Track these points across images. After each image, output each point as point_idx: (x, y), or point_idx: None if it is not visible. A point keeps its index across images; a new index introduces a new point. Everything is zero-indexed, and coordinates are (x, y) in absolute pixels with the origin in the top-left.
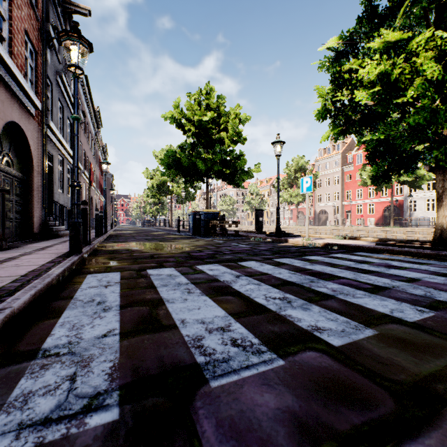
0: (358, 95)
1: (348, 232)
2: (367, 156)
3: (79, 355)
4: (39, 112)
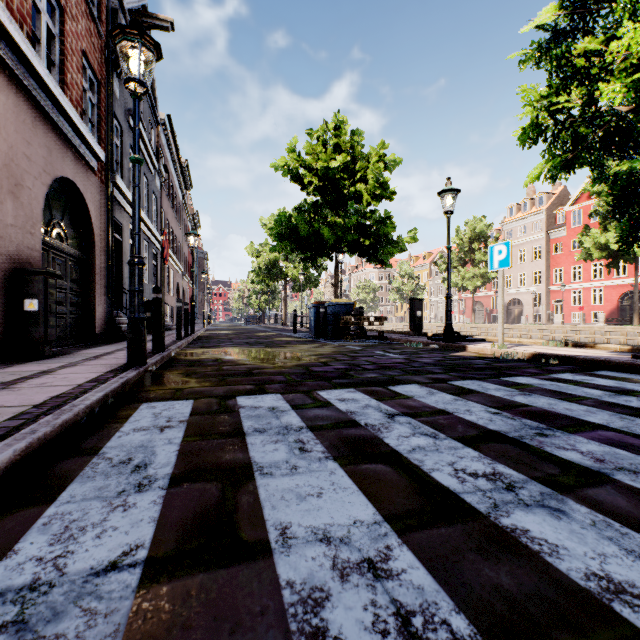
0: (607, 90)
1: (559, 333)
2: (610, 205)
3: (32, 635)
4: (103, 166)
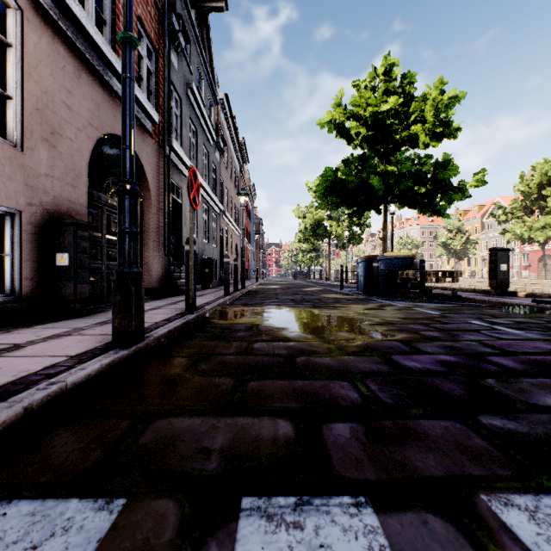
0: None
1: None
2: None
3: None
4: (160, 131)
